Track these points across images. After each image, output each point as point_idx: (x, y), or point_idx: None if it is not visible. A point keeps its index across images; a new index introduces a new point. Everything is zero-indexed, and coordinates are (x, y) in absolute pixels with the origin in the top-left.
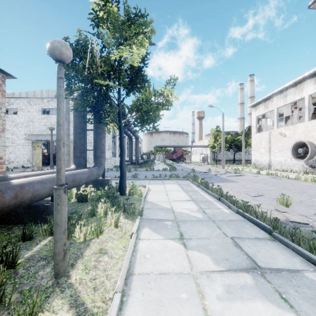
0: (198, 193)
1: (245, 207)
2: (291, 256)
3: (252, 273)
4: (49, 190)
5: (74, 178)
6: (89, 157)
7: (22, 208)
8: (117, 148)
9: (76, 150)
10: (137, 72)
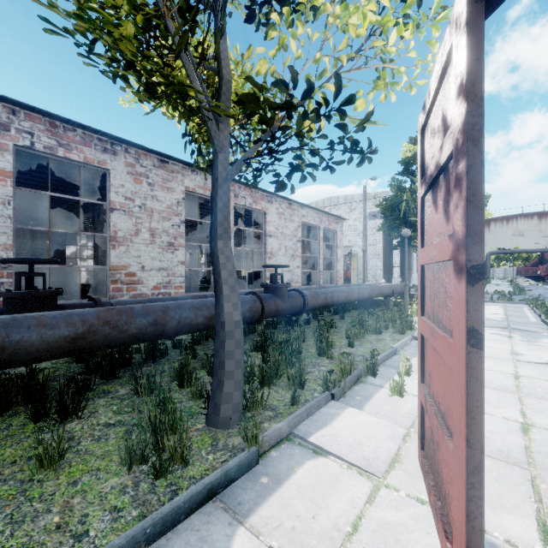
0: (520, 312)
1: (546, 315)
2: (543, 331)
3: (504, 329)
4: (387, 291)
5: (395, 288)
6: (376, 273)
7: (370, 301)
8: (414, 260)
9: (385, 268)
10: None
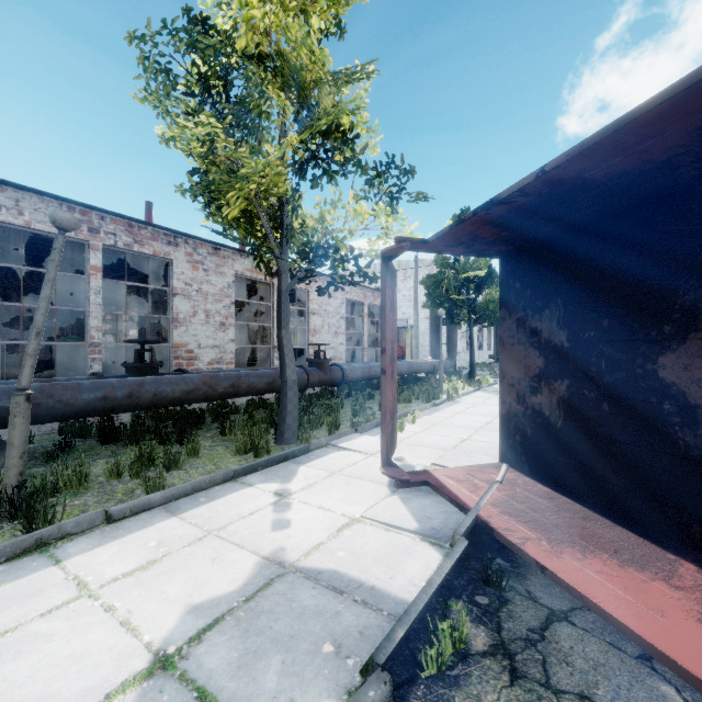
0: None
1: None
2: None
3: None
4: (428, 368)
5: (437, 365)
6: None
7: (413, 378)
8: (475, 336)
9: (432, 345)
10: (482, 281)
